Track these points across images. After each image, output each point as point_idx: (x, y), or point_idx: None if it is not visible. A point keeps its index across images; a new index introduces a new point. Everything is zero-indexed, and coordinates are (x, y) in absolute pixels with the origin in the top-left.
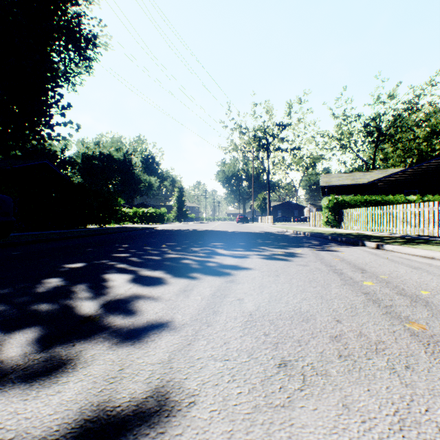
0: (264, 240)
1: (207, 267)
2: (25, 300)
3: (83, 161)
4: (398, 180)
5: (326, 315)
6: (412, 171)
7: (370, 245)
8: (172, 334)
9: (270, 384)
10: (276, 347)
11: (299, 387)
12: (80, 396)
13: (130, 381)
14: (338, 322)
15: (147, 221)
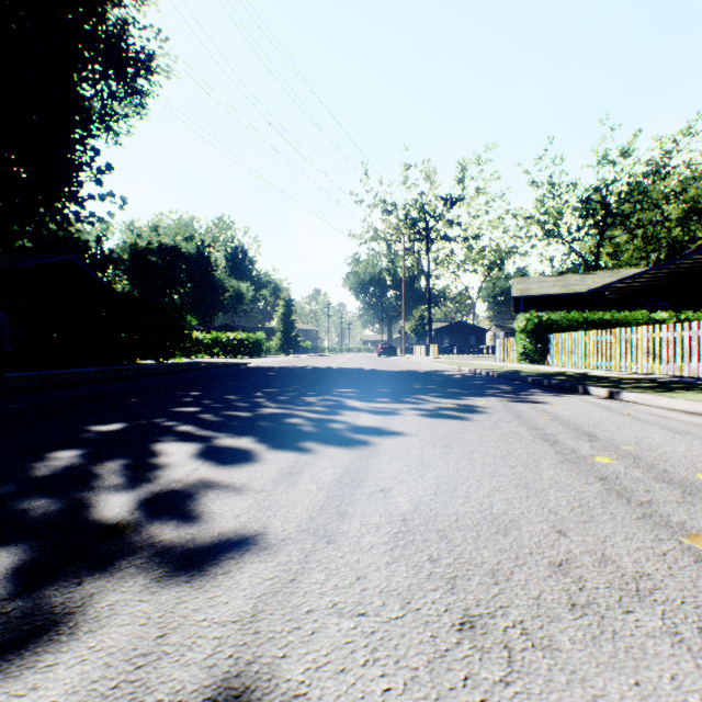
0: (423, 385)
1: (329, 430)
2: (11, 491)
3: (132, 256)
4: (637, 287)
5: (539, 520)
6: (659, 273)
7: (597, 392)
8: (263, 559)
9: (446, 670)
10: (453, 587)
11: (502, 676)
12: (74, 698)
13: (176, 664)
14: (561, 535)
15: (234, 353)
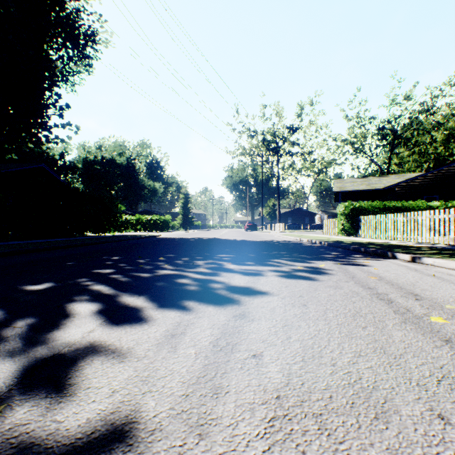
0: (277, 251)
1: (209, 289)
2: None
3: (84, 166)
4: (417, 185)
5: (413, 398)
6: (431, 176)
7: (402, 257)
8: None
9: None
10: None
11: None
12: None
13: None
14: (446, 423)
15: (150, 229)
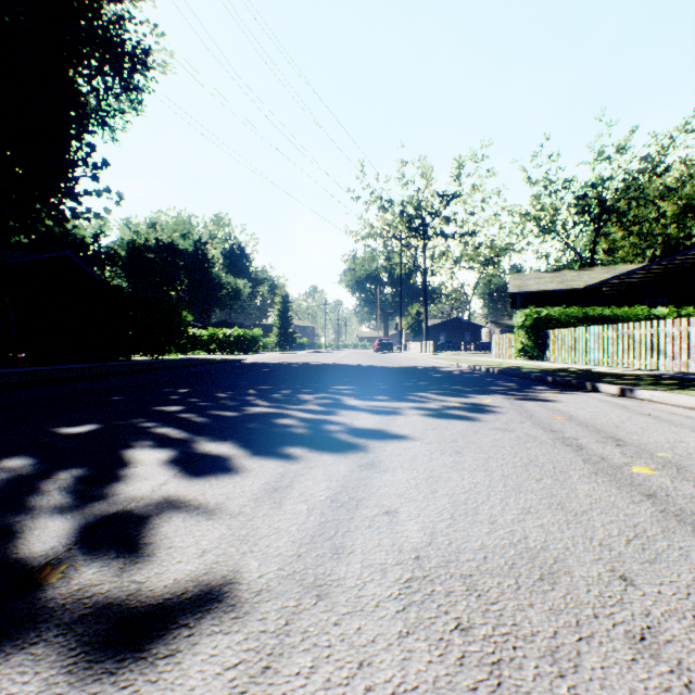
0: (422, 382)
1: (323, 432)
2: None
3: (130, 253)
4: (635, 283)
5: (591, 559)
6: (657, 268)
7: (607, 389)
8: (227, 629)
9: None
10: (500, 683)
11: None
12: None
13: None
14: (628, 584)
15: (231, 350)
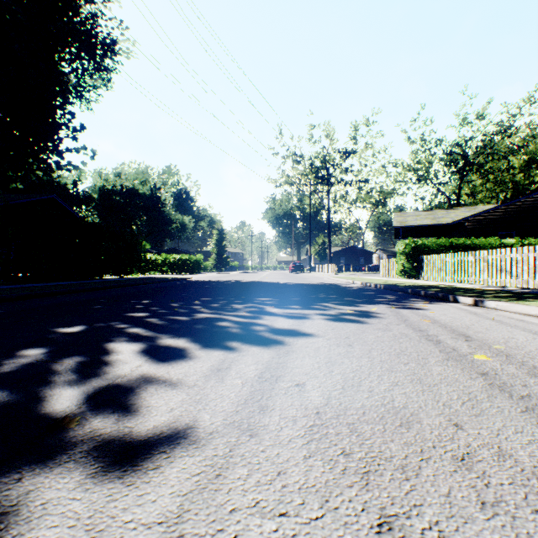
0: (326, 295)
1: (251, 331)
2: None
3: (101, 196)
4: (490, 219)
5: (436, 413)
6: (507, 208)
7: (464, 300)
8: (192, 453)
9: None
10: (367, 483)
11: None
12: None
13: None
14: (458, 428)
15: (179, 271)
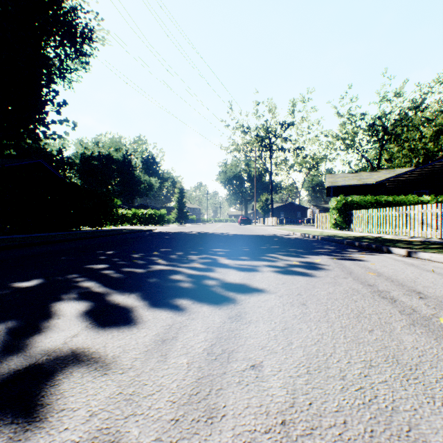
0: (271, 245)
1: (203, 287)
2: None
3: (82, 161)
4: (407, 180)
5: (442, 425)
6: (422, 171)
7: (398, 251)
8: None
9: None
10: None
11: None
12: None
13: None
14: None
15: (146, 223)
